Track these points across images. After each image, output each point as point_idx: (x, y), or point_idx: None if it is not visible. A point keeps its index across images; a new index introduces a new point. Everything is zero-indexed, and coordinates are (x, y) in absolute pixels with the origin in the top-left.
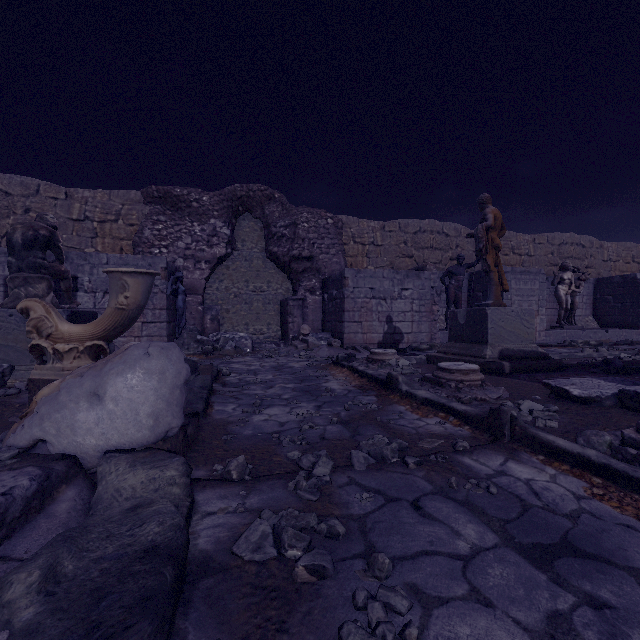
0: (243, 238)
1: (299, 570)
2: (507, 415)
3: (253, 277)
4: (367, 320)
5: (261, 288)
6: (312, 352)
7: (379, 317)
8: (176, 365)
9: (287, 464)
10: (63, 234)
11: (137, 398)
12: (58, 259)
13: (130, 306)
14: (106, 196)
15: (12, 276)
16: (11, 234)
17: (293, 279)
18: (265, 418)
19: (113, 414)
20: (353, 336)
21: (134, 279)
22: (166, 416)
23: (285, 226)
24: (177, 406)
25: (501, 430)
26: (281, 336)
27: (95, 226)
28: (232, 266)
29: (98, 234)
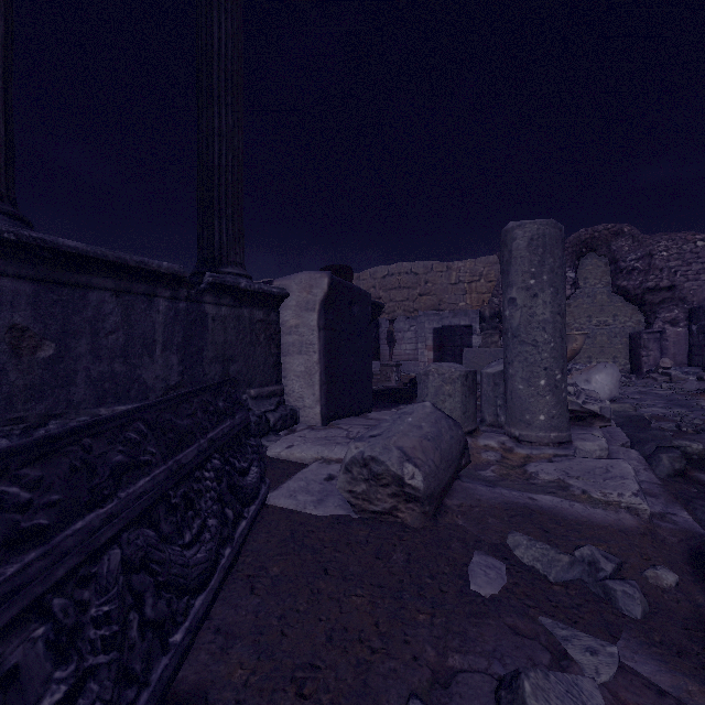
0: (585, 276)
1: (688, 430)
2: None
3: (596, 312)
4: None
5: (605, 322)
6: (676, 384)
7: None
8: (616, 372)
9: (674, 421)
10: (446, 295)
11: (604, 383)
12: (500, 322)
13: (577, 348)
14: (472, 263)
15: (484, 333)
16: (483, 312)
17: (646, 311)
18: (649, 410)
19: (595, 387)
20: None
21: (580, 336)
22: (614, 391)
23: (636, 259)
24: (617, 388)
25: None
26: (630, 370)
27: (465, 286)
28: (573, 304)
29: (467, 292)
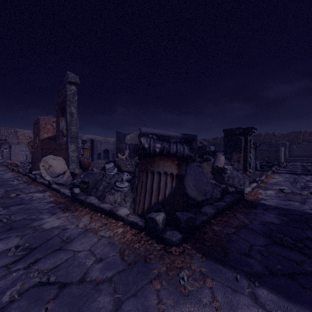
0: None
1: None
2: (2, 163)
3: None
4: (18, 156)
5: None
6: None
7: (22, 155)
8: None
9: None
10: None
11: None
12: None
13: None
14: None
15: None
16: None
17: None
18: None
19: None
20: (14, 159)
21: None
22: None
23: None
24: None
25: (2, 164)
26: None
27: None
28: None
29: None
